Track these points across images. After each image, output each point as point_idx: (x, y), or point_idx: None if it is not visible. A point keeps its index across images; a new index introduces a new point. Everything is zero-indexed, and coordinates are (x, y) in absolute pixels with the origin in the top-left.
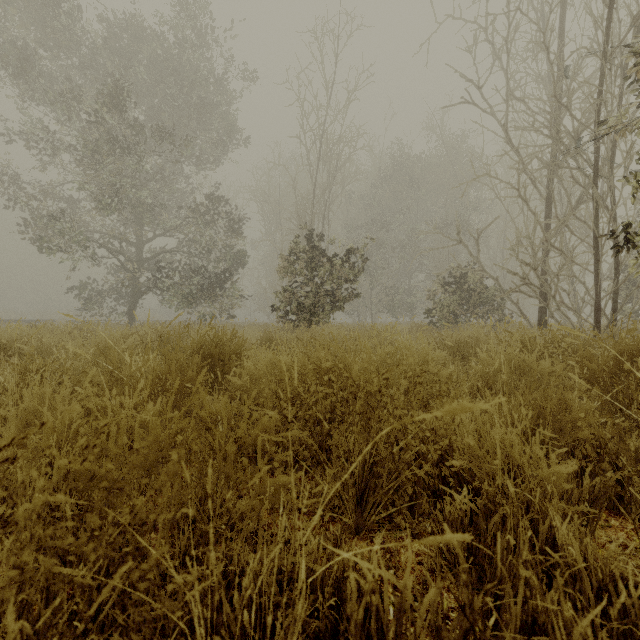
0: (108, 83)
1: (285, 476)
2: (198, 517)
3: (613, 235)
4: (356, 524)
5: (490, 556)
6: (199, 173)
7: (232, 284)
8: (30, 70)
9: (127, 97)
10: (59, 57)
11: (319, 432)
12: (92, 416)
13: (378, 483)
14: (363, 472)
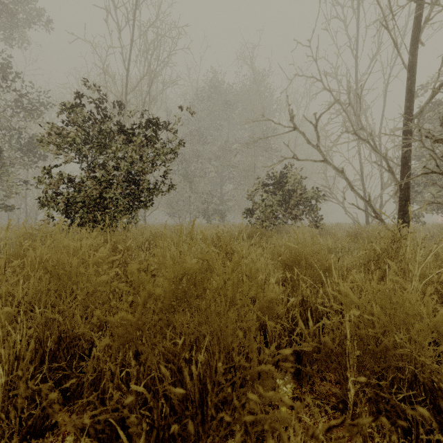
0: None
1: None
2: None
3: None
4: None
5: None
6: None
7: (14, 176)
8: None
9: None
10: None
11: None
12: None
13: None
14: None
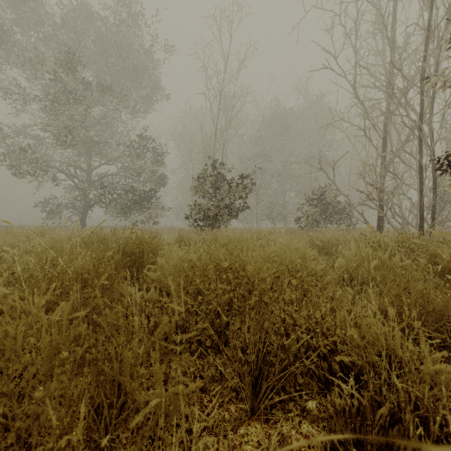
0: (64, 51)
1: (182, 386)
2: (94, 427)
3: (438, 162)
4: (251, 406)
5: (378, 446)
6: (133, 119)
7: (156, 199)
8: (6, 41)
9: (78, 62)
10: (28, 32)
11: (218, 324)
12: (1, 317)
13: (271, 371)
14: (257, 360)
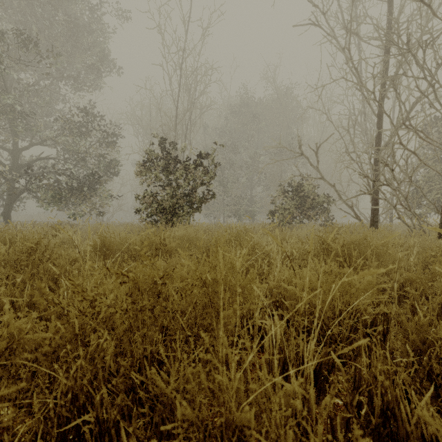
0: None
1: None
2: None
3: None
4: None
5: None
6: (75, 91)
7: (104, 189)
8: None
9: None
10: None
11: None
12: None
13: None
14: None
